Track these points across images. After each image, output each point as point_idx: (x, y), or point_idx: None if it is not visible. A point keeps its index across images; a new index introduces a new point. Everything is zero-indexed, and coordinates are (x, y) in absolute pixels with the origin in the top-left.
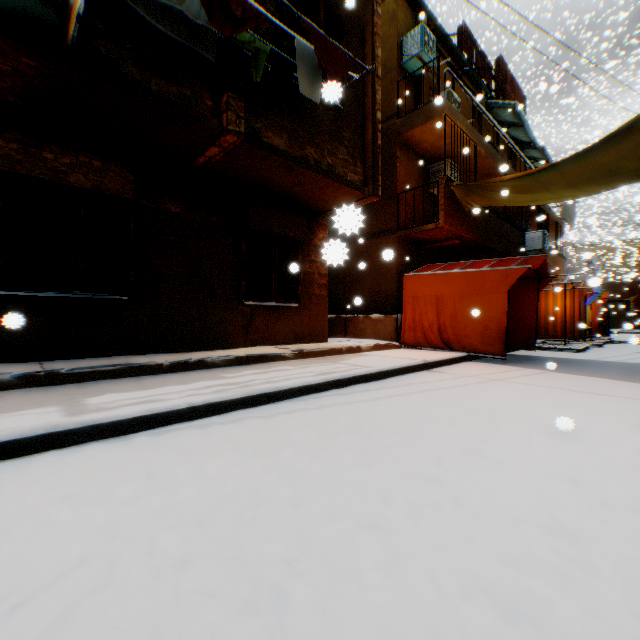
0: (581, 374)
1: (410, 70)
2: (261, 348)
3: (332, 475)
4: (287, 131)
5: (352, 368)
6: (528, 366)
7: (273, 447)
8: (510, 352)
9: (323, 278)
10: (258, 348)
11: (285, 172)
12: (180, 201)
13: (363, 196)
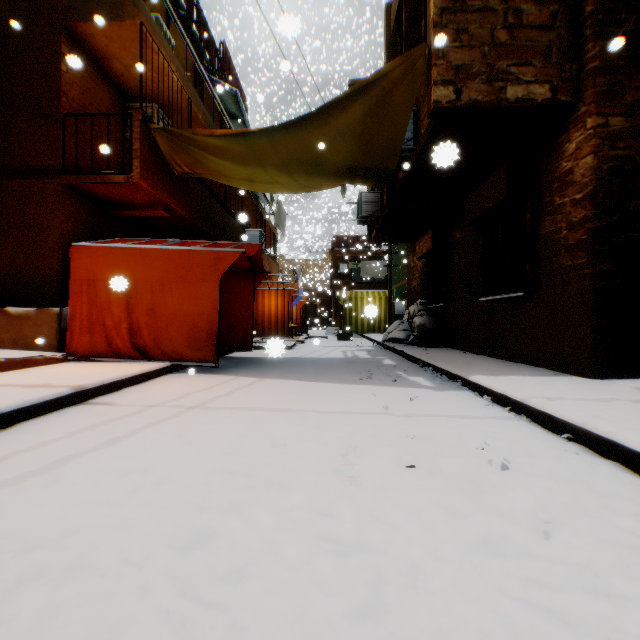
0: (294, 378)
1: None
2: None
3: None
4: None
5: None
6: (243, 373)
7: None
8: (229, 354)
9: None
10: None
11: None
12: None
13: None
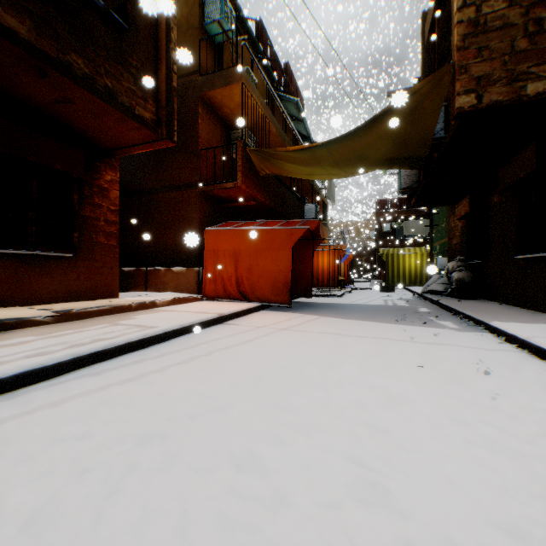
0: (344, 317)
1: (212, 34)
2: (6, 311)
3: None
4: (35, 19)
5: (128, 332)
6: (308, 312)
7: None
8: (294, 299)
9: (112, 226)
10: (0, 311)
11: (36, 76)
12: None
13: (156, 138)
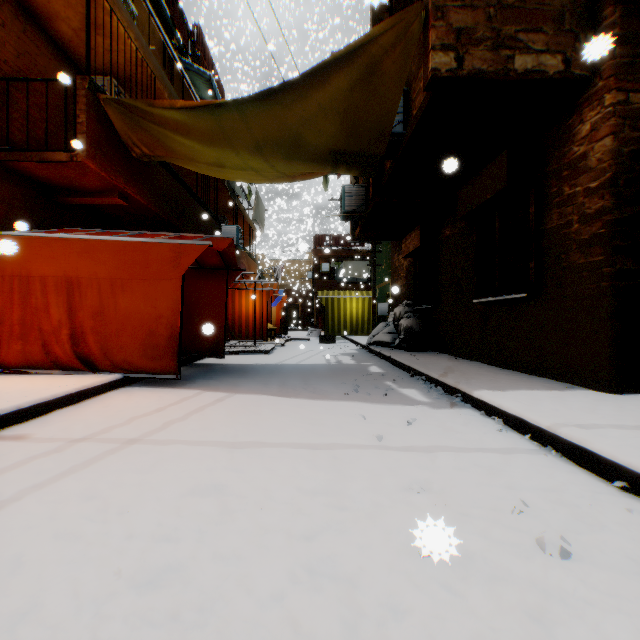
0: (269, 393)
1: None
2: None
3: None
4: None
5: None
6: (210, 386)
7: None
8: (200, 360)
9: None
10: None
11: None
12: None
13: None
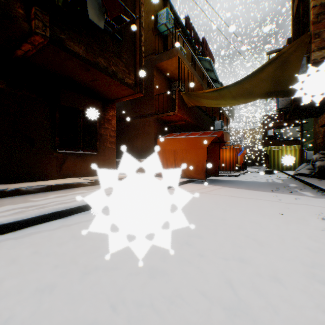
0: (238, 188)
1: (161, 31)
2: (70, 179)
3: (81, 282)
4: (85, 45)
5: None
6: (216, 184)
7: (43, 259)
8: (208, 177)
9: (113, 138)
10: (68, 179)
11: (84, 71)
12: (6, 80)
13: (134, 92)
